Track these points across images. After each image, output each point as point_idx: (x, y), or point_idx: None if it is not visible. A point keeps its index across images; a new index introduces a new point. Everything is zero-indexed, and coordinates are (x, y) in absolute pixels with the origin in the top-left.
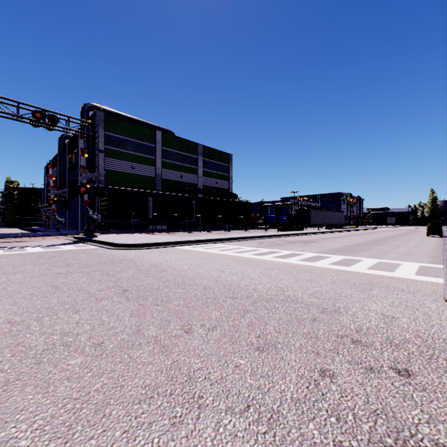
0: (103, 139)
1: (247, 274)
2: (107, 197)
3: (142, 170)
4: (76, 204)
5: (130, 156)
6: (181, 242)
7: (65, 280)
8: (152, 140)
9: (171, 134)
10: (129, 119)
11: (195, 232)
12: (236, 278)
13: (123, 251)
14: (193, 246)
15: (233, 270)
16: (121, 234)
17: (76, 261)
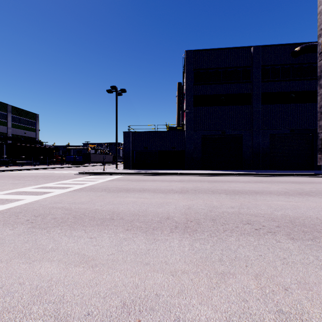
0: None
1: (38, 174)
2: None
3: None
4: None
5: None
6: (5, 170)
7: None
8: None
9: None
10: None
11: (7, 167)
12: (34, 175)
13: None
14: (13, 171)
15: (34, 174)
16: None
17: None
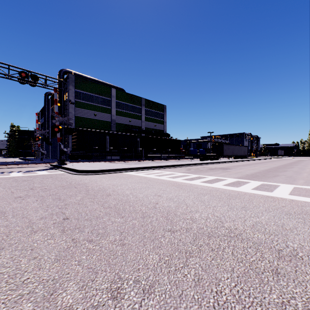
0: (73, 94)
1: (182, 199)
2: (76, 135)
3: (102, 116)
4: (56, 141)
5: (93, 106)
6: (127, 169)
7: (17, 205)
8: (109, 95)
9: (122, 91)
10: (92, 80)
11: (139, 161)
12: (173, 204)
13: (82, 175)
14: (136, 172)
15: (169, 195)
16: (86, 162)
17: (40, 185)
